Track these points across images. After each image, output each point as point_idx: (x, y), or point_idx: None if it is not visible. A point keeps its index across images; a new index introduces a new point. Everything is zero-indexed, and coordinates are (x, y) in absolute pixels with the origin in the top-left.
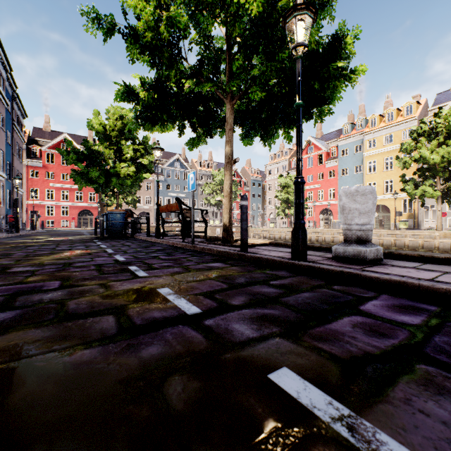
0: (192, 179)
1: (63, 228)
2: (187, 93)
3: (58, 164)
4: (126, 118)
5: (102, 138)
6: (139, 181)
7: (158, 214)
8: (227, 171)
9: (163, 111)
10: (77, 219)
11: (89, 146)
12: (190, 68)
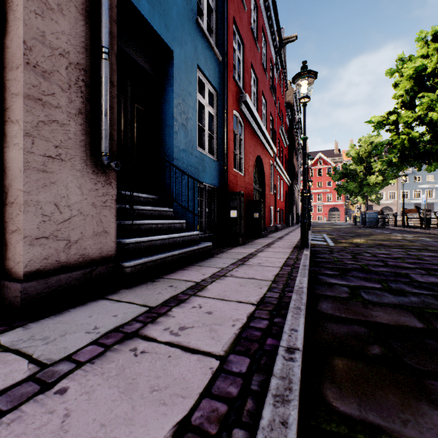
0: (424, 198)
1: (319, 221)
2: (422, 151)
3: (315, 176)
4: (374, 143)
5: (356, 160)
6: (385, 185)
7: (403, 214)
8: None
9: (406, 164)
10: (327, 214)
11: (346, 167)
12: (423, 143)
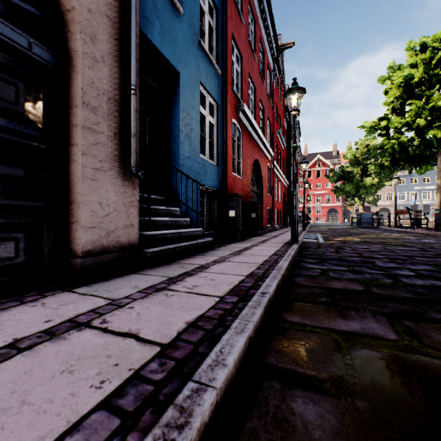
0: (413, 199)
1: (317, 222)
2: (412, 155)
3: (314, 178)
4: (370, 145)
5: (352, 163)
6: (381, 186)
7: (395, 214)
8: (438, 193)
9: (397, 167)
10: (326, 216)
11: (344, 169)
12: (412, 147)
